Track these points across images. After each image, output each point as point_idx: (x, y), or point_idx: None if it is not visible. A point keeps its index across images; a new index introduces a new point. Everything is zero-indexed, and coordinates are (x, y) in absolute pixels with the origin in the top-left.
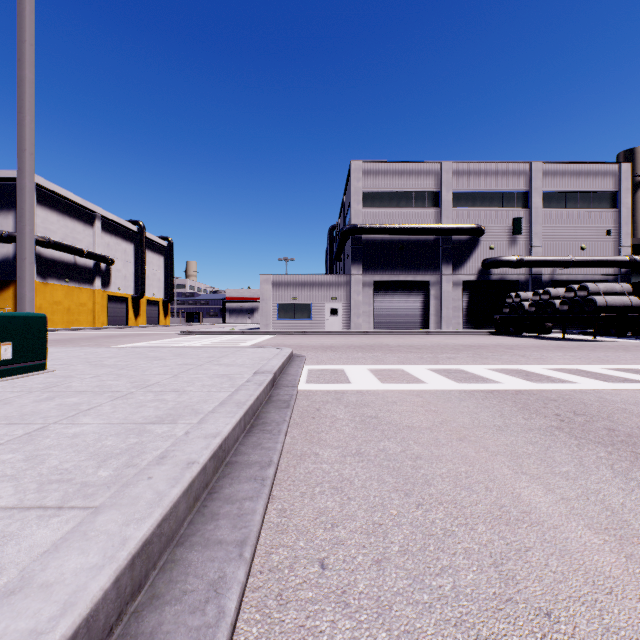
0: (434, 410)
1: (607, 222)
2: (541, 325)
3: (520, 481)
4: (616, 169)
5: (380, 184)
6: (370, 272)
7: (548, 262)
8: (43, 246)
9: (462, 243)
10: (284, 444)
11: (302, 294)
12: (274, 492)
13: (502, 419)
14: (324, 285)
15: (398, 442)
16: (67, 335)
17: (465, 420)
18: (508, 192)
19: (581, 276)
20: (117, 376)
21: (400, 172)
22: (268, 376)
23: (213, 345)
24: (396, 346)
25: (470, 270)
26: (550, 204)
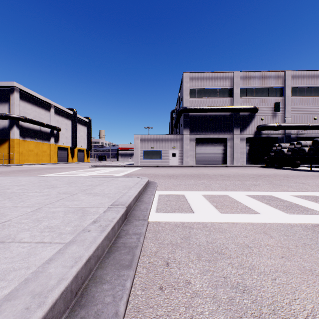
0: (309, 269)
1: None
2: (293, 162)
3: None
4: None
5: (199, 85)
6: (194, 133)
7: (295, 126)
8: (23, 121)
9: (245, 116)
10: None
11: (156, 145)
12: None
13: None
14: (168, 140)
15: None
16: (31, 167)
17: None
18: (271, 88)
19: (314, 134)
20: None
21: (210, 78)
22: (119, 212)
23: (104, 174)
24: (213, 175)
25: (250, 131)
26: (296, 94)
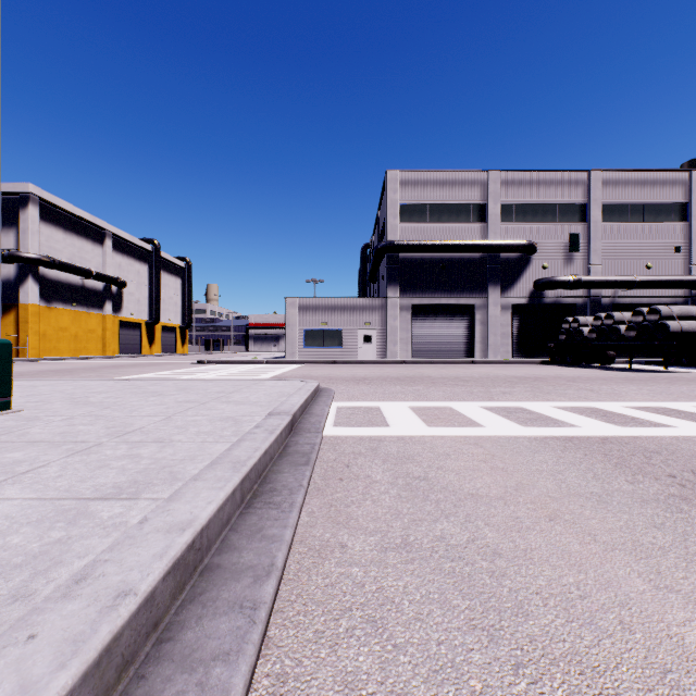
0: (502, 467)
1: (676, 237)
2: (602, 354)
3: (671, 607)
4: (686, 177)
5: (419, 196)
6: (408, 294)
7: (609, 283)
8: (47, 267)
9: (511, 262)
10: (297, 526)
11: (332, 319)
12: (271, 630)
13: (598, 483)
14: (356, 309)
15: (462, 523)
16: (71, 365)
17: (548, 484)
18: (563, 204)
19: (646, 298)
20: (95, 418)
21: (442, 182)
22: (284, 419)
23: (230, 376)
24: (439, 378)
25: (520, 292)
26: (611, 217)
